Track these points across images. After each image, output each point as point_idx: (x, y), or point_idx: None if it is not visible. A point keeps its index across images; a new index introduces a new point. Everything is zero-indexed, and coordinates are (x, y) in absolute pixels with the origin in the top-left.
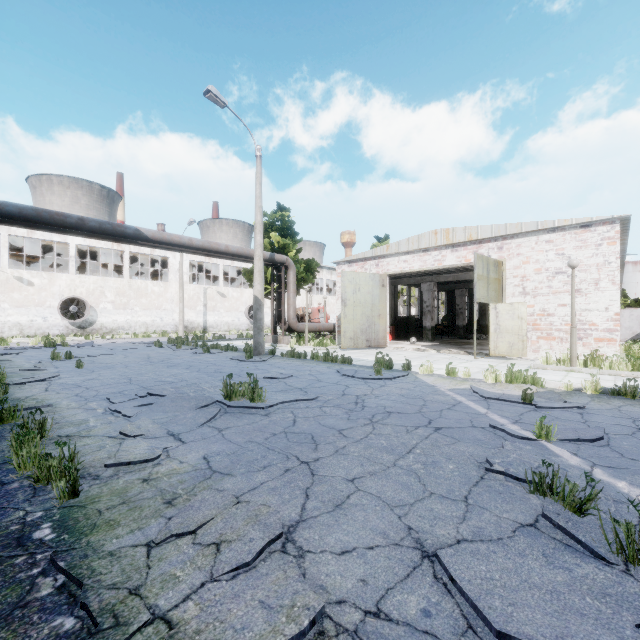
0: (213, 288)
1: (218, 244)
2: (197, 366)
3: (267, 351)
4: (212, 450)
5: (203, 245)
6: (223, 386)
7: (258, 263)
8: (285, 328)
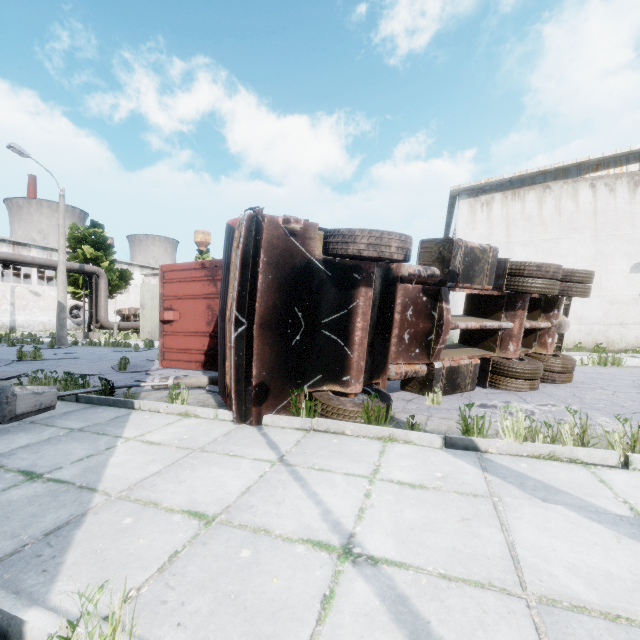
0: (24, 286)
1: (24, 256)
2: (0, 352)
3: (71, 343)
4: (7, 369)
5: (7, 257)
6: (17, 353)
7: (61, 276)
8: (98, 326)
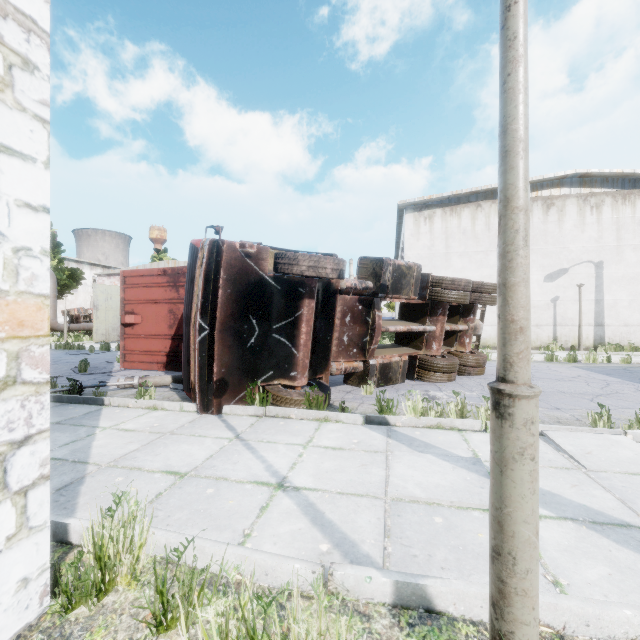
0: None
1: None
2: None
3: None
4: None
5: None
6: None
7: None
8: None
